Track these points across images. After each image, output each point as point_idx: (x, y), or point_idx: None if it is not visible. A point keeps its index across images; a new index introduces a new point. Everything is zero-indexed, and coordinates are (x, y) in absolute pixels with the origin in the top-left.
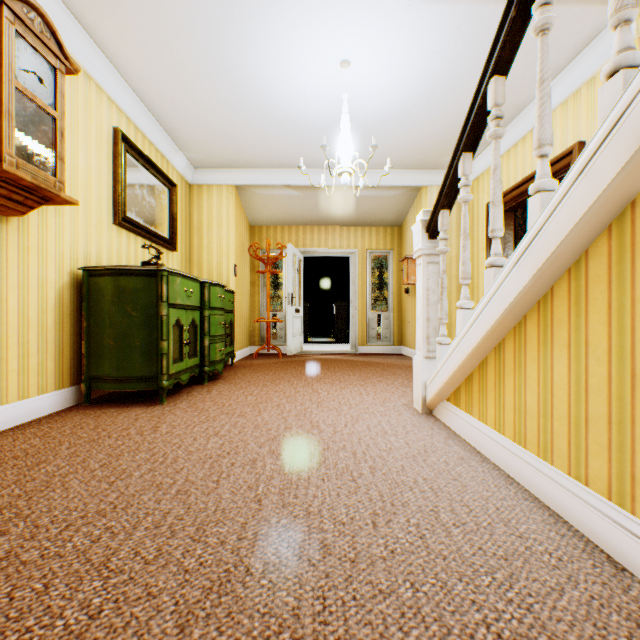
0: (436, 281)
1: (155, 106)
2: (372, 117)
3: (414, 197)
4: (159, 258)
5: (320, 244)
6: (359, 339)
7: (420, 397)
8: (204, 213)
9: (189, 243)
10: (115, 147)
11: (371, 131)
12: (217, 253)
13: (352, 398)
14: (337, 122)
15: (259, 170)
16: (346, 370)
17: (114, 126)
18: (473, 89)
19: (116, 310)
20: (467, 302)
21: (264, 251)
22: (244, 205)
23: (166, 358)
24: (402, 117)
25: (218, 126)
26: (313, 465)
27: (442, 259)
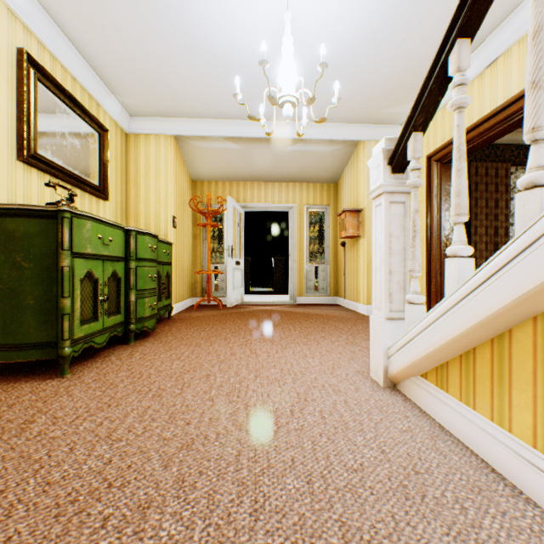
0: (400, 225)
1: (74, 33)
2: (315, 56)
3: (351, 153)
4: (73, 201)
5: (260, 199)
6: (297, 290)
7: (381, 367)
8: (141, 163)
9: (125, 193)
10: (19, 70)
11: (313, 75)
12: (155, 204)
13: (296, 363)
14: (277, 62)
15: (198, 120)
16: (286, 323)
17: (19, 46)
18: (425, 22)
19: (2, 260)
20: (465, 247)
21: (206, 205)
22: (185, 159)
23: (68, 319)
24: (346, 57)
25: (149, 63)
26: (244, 520)
27: (414, 195)
